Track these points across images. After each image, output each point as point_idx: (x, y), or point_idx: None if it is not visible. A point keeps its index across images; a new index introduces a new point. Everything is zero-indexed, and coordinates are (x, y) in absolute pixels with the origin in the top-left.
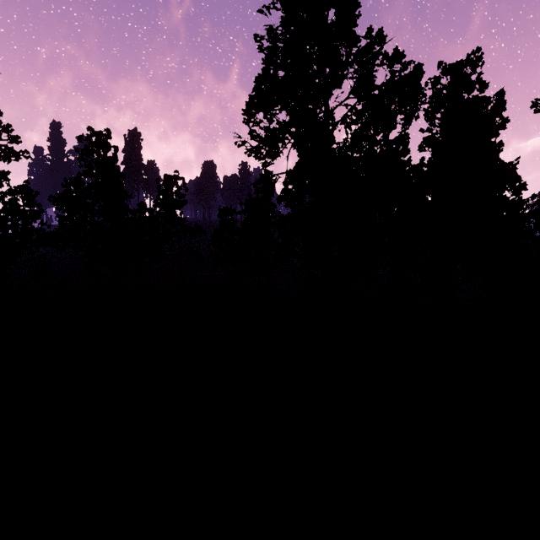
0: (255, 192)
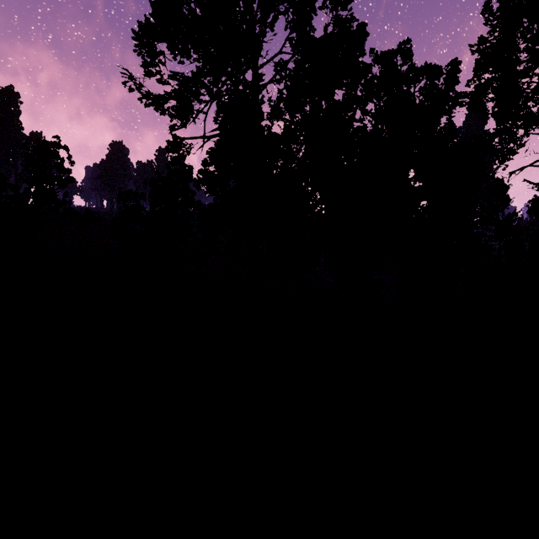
0: (168, 175)
